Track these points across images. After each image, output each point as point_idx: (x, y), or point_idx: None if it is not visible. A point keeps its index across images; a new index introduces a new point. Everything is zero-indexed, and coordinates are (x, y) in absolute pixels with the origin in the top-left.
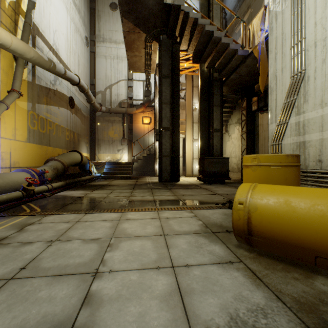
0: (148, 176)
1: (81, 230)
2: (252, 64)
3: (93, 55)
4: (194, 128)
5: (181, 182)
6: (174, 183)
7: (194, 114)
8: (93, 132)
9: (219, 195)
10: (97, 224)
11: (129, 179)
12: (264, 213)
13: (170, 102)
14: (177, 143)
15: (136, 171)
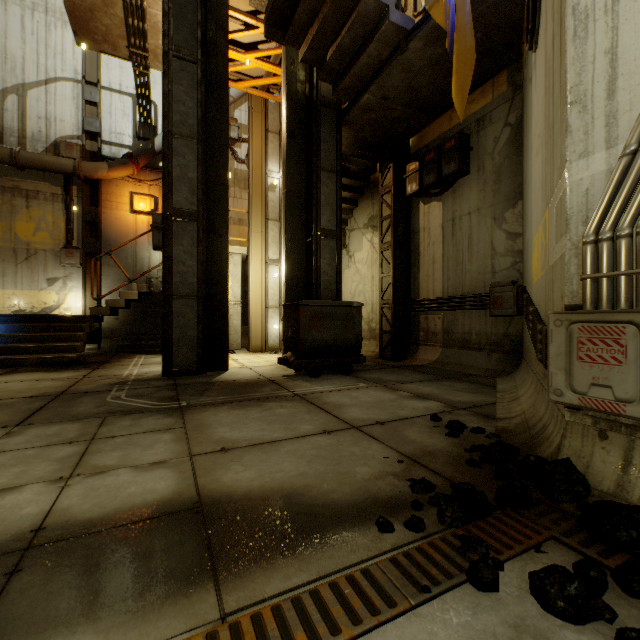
0: (145, 354)
1: None
2: (420, 65)
3: None
4: (270, 232)
5: (234, 372)
6: (210, 380)
7: (270, 199)
8: None
9: (361, 434)
10: None
11: (68, 369)
12: None
13: (199, 136)
14: (222, 261)
15: (112, 340)
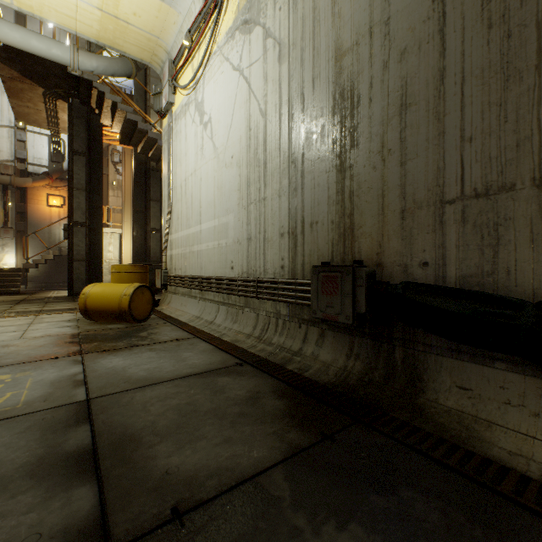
0: (58, 290)
1: None
2: None
3: None
4: None
5: None
6: None
7: None
8: None
9: None
10: None
11: (16, 295)
12: (93, 298)
13: (86, 189)
14: (99, 244)
15: (35, 283)
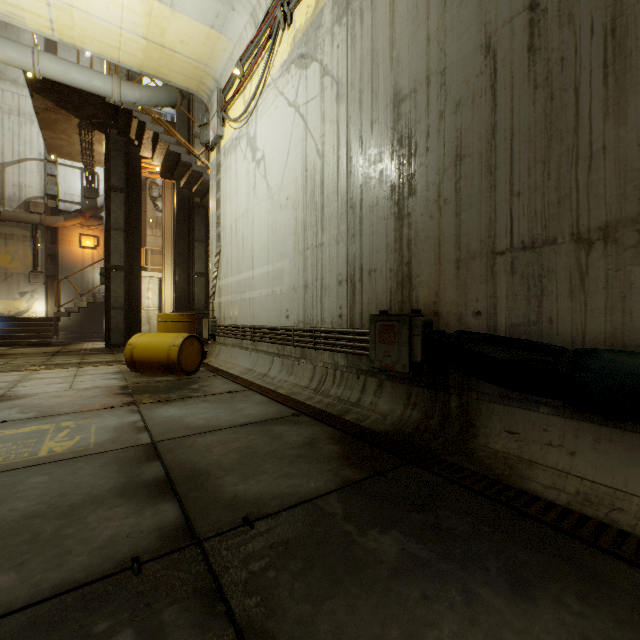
0: (92, 341)
1: None
2: None
3: None
4: None
5: None
6: None
7: None
8: None
9: None
10: (2, 377)
11: (49, 346)
12: (140, 349)
13: (125, 229)
14: (138, 290)
15: (66, 333)
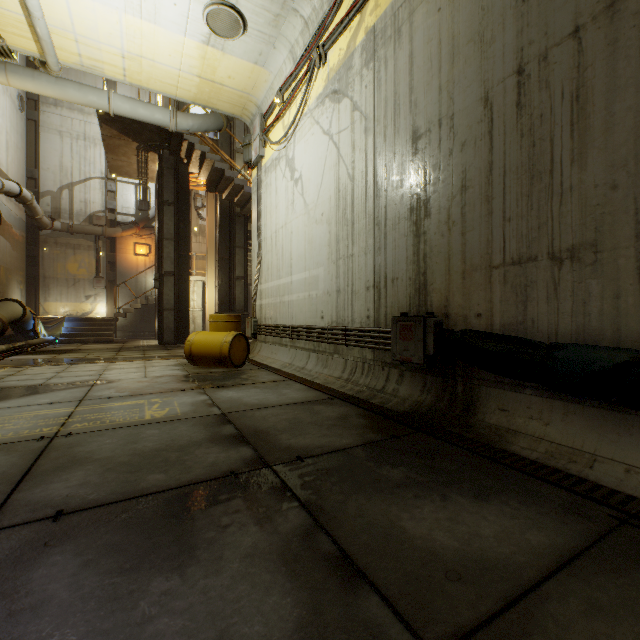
0: (145, 339)
1: (77, 369)
2: None
3: (34, 126)
4: None
5: None
6: (180, 345)
7: None
8: (34, 263)
9: None
10: (89, 367)
11: (112, 343)
12: (197, 345)
13: (175, 239)
14: (187, 293)
15: (123, 332)
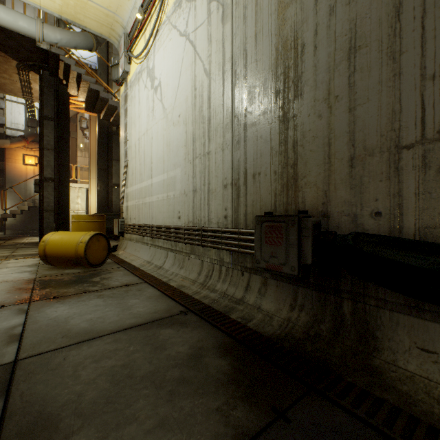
0: (32, 236)
1: None
2: None
3: None
4: None
5: None
6: None
7: None
8: None
9: None
10: None
11: None
12: (52, 245)
13: (55, 149)
14: (67, 197)
15: (12, 230)
